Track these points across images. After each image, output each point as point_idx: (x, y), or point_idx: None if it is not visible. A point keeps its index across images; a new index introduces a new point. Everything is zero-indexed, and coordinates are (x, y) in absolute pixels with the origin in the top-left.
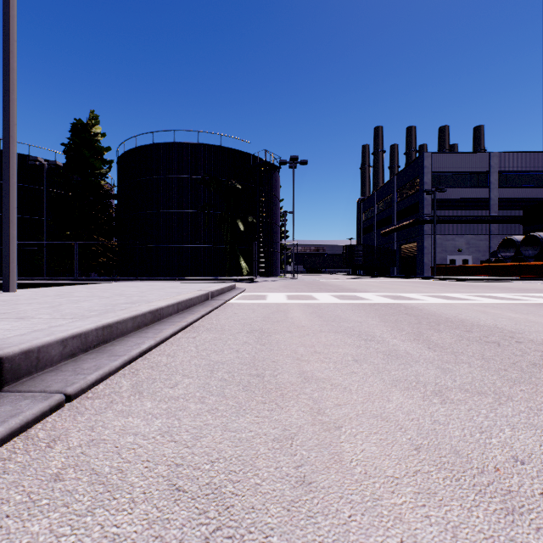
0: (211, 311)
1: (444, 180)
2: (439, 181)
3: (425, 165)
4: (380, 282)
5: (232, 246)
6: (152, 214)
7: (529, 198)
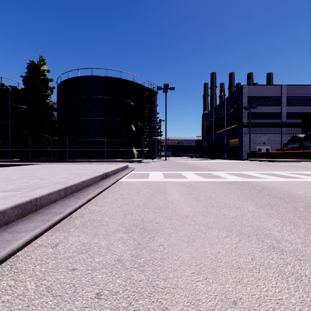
0: (101, 192)
1: (254, 101)
2: (251, 102)
3: (243, 92)
4: (220, 162)
5: (128, 140)
6: (78, 120)
7: (304, 112)
